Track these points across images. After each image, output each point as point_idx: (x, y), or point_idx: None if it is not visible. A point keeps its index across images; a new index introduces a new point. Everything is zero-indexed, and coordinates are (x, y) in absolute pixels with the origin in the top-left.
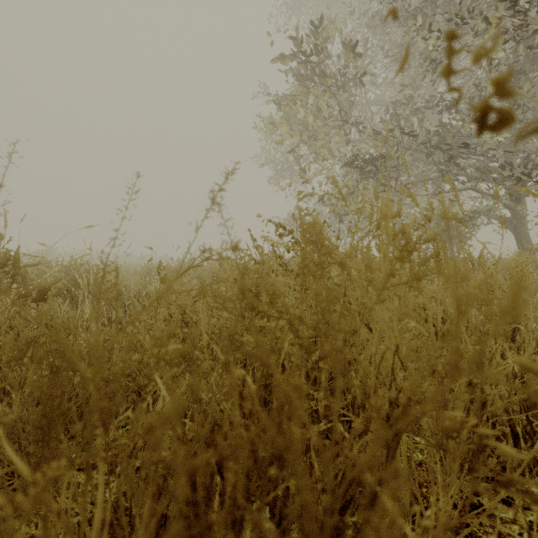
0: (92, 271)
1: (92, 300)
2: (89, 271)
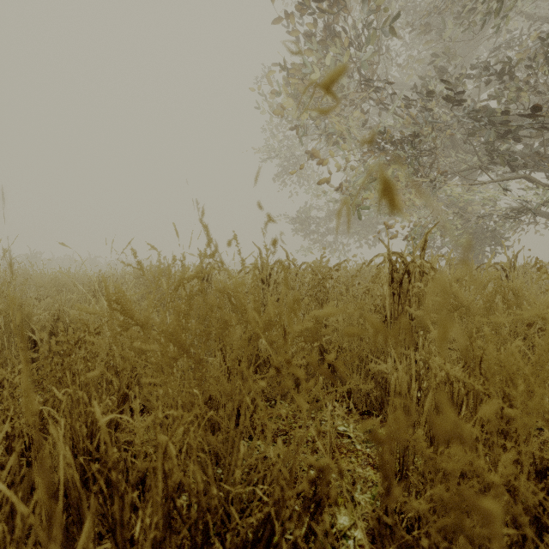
0: None
1: None
2: None
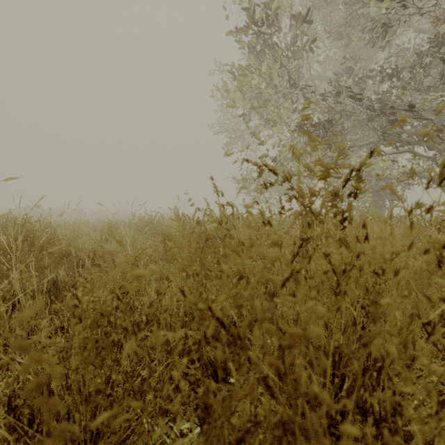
0: (34, 231)
1: (35, 263)
2: (31, 230)
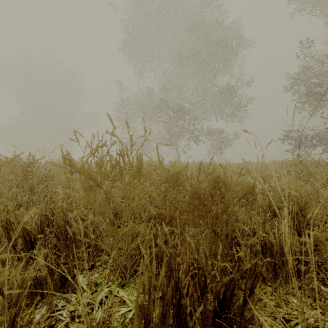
0: None
1: None
2: None
